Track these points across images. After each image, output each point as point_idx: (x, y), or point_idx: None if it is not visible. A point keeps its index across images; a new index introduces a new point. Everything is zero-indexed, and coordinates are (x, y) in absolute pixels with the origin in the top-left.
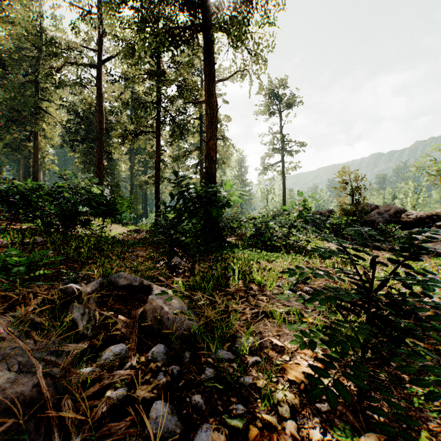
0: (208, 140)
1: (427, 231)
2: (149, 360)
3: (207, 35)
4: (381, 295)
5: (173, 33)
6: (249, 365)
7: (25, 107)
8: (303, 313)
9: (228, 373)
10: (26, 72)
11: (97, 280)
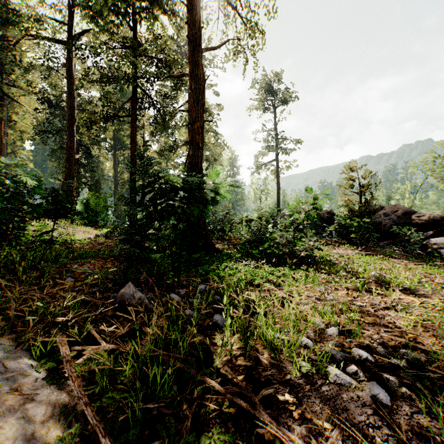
0: (193, 122)
1: (443, 234)
2: None
3: None
4: None
5: None
6: None
7: None
8: None
9: None
10: None
11: None
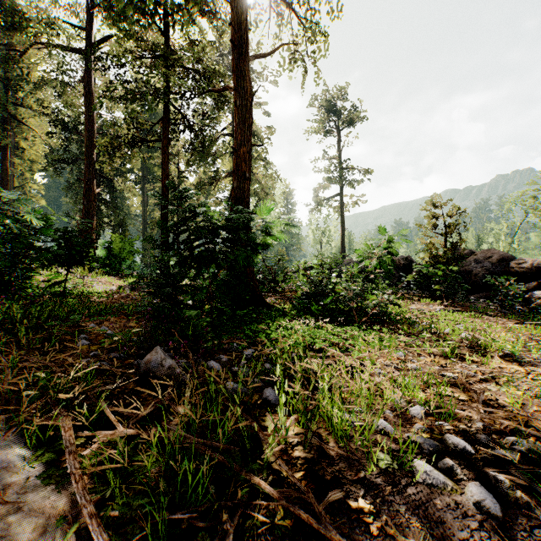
0: (238, 147)
1: None
2: None
3: None
4: None
5: None
6: None
7: None
8: None
9: None
10: None
11: None
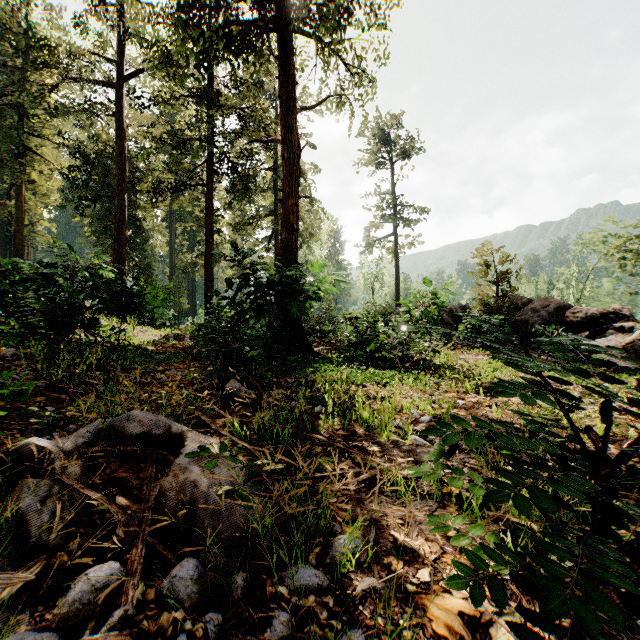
0: (286, 199)
1: (602, 335)
2: (163, 596)
3: (284, 37)
4: (634, 481)
5: (232, 30)
6: (357, 599)
7: (3, 145)
8: (442, 477)
9: (318, 624)
10: (5, 91)
11: (92, 425)
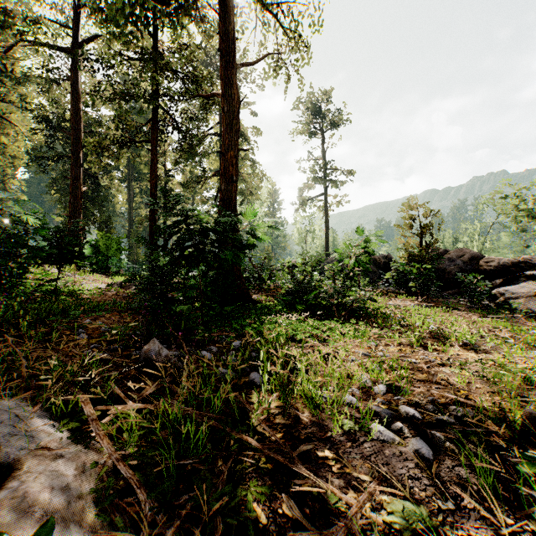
0: (225, 151)
1: (514, 282)
2: None
3: None
4: None
5: None
6: None
7: None
8: (444, 528)
9: None
10: None
11: None
